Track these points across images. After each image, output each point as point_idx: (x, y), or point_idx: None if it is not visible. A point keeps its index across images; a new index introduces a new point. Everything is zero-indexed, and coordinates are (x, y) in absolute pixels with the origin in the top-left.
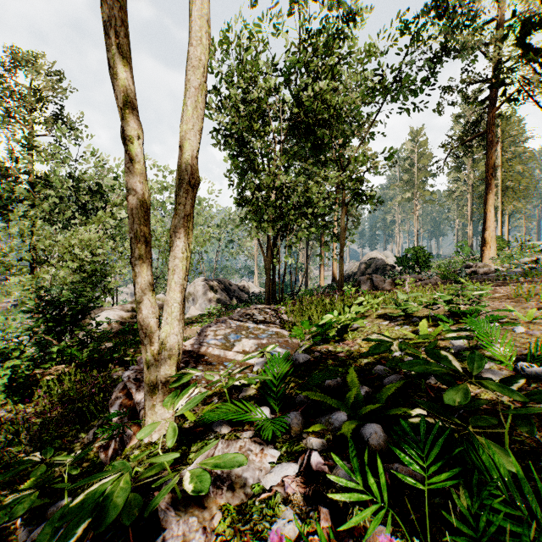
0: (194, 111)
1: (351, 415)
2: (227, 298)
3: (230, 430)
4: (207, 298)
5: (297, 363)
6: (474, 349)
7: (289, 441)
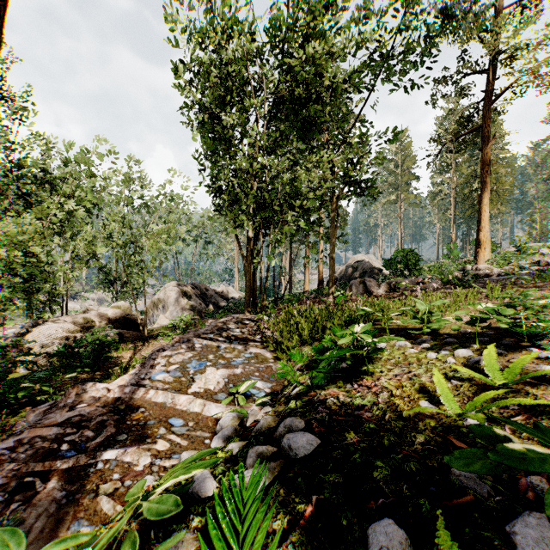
0: None
1: None
2: (202, 305)
3: None
4: (180, 305)
5: (293, 457)
6: None
7: None
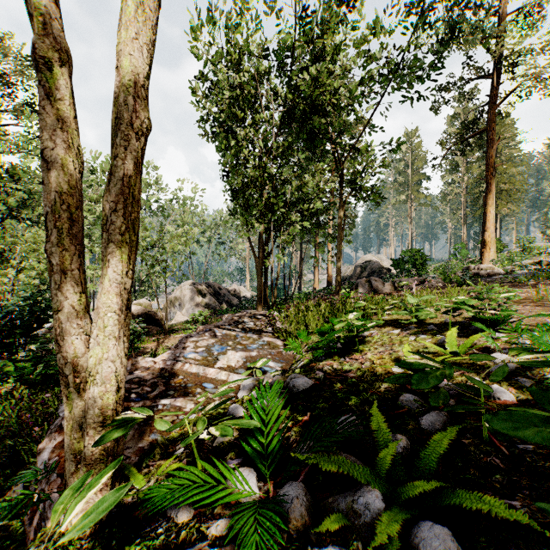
0: (137, 12)
1: (387, 494)
2: (216, 303)
3: (193, 515)
4: (195, 303)
5: (295, 391)
6: (527, 369)
7: (287, 549)
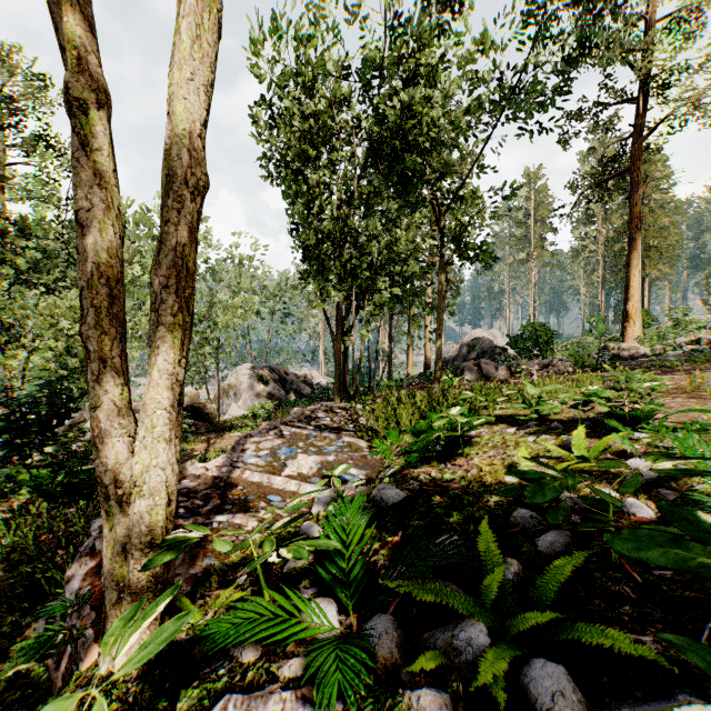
0: (193, 47)
1: (493, 628)
2: (282, 392)
3: (260, 653)
4: (255, 392)
5: (384, 505)
6: (671, 478)
7: (374, 693)
